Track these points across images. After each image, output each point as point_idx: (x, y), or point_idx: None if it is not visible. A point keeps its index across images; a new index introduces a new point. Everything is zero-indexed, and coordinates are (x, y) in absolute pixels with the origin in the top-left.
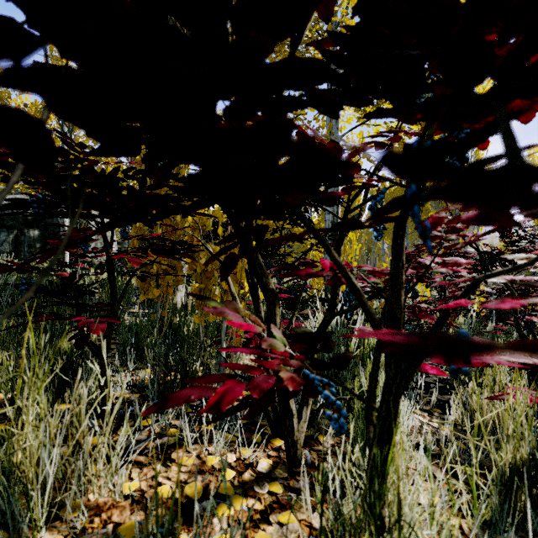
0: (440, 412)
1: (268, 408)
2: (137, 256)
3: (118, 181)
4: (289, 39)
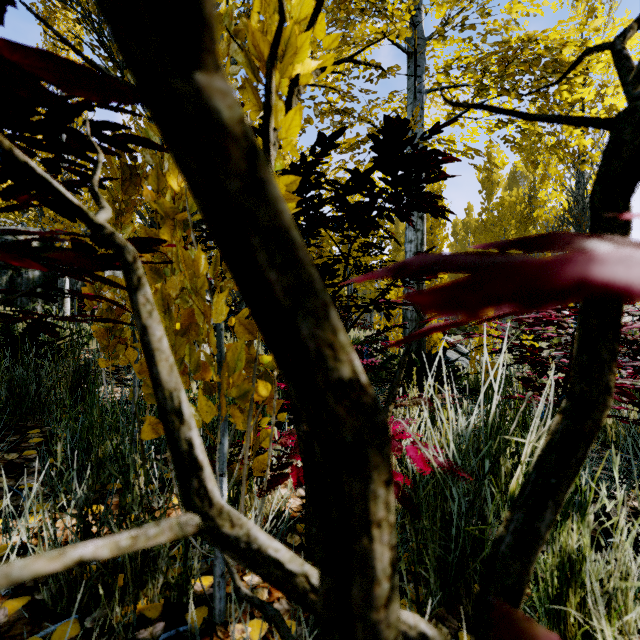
0: None
1: None
2: None
3: None
4: (356, 6)
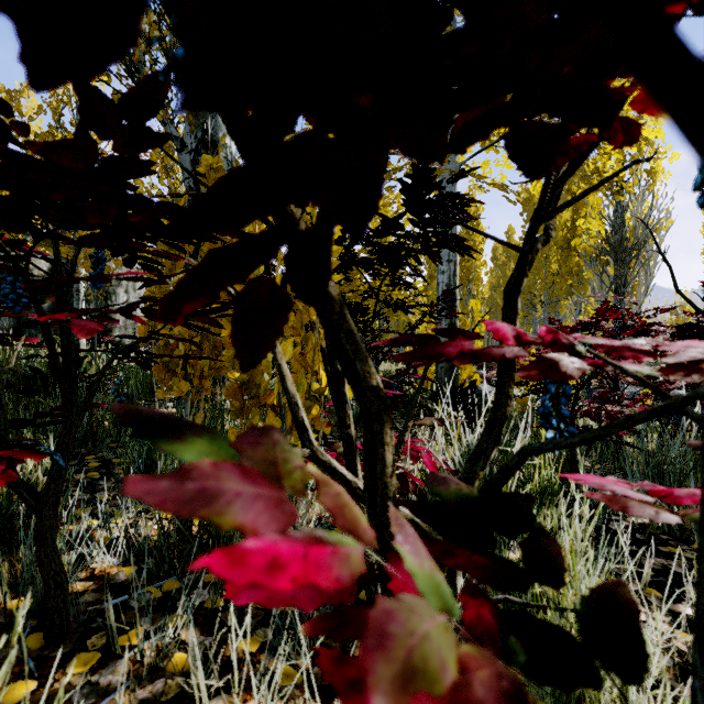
0: (659, 596)
1: (362, 594)
2: (97, 318)
3: (8, 130)
4: None
